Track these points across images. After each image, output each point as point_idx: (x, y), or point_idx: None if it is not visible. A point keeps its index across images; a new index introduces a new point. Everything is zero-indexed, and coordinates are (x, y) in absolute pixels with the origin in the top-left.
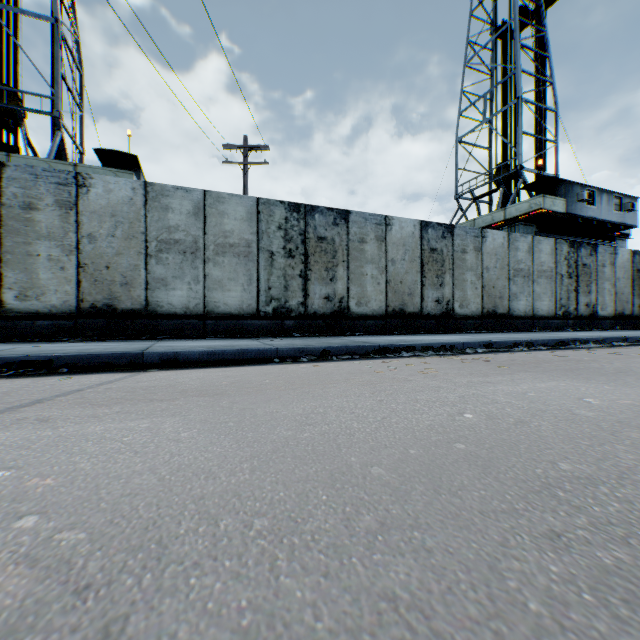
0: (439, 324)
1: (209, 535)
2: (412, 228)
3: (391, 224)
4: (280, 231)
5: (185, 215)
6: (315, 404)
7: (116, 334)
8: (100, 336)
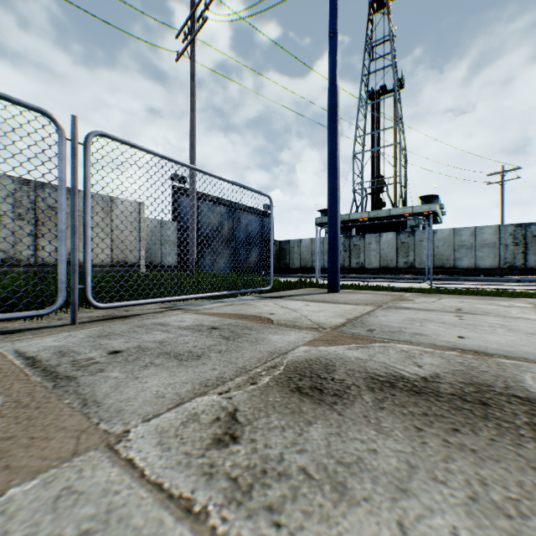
0: None
1: None
2: None
3: None
4: (509, 236)
5: (467, 236)
6: None
7: (443, 275)
8: (439, 275)
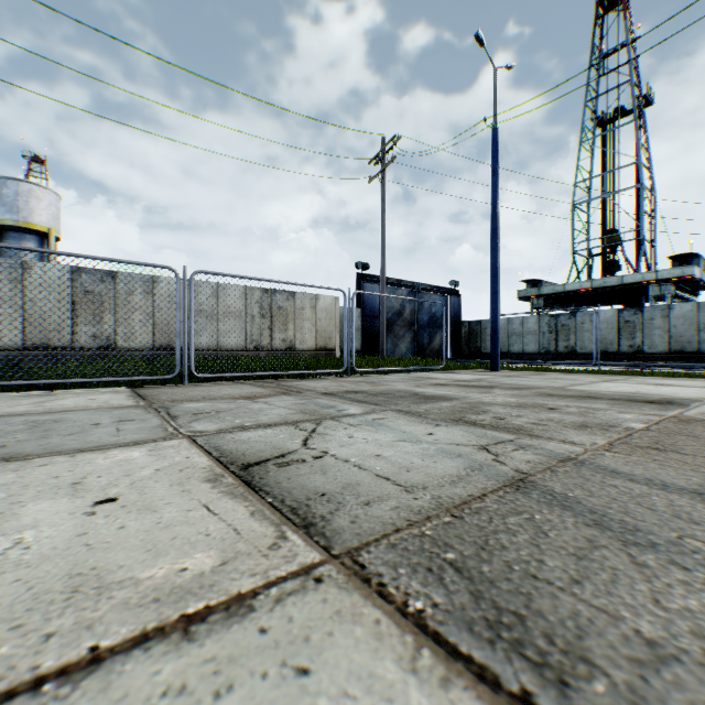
0: None
1: None
2: None
3: None
4: None
5: None
6: None
7: (682, 361)
8: (676, 362)
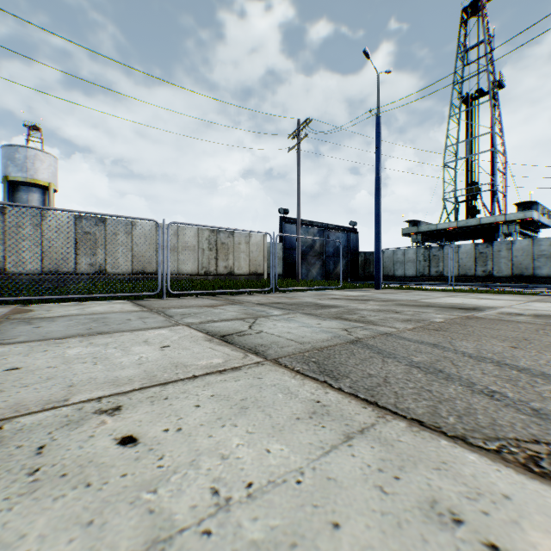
0: None
1: None
2: None
3: None
4: None
5: (546, 246)
6: None
7: (521, 282)
8: (517, 283)
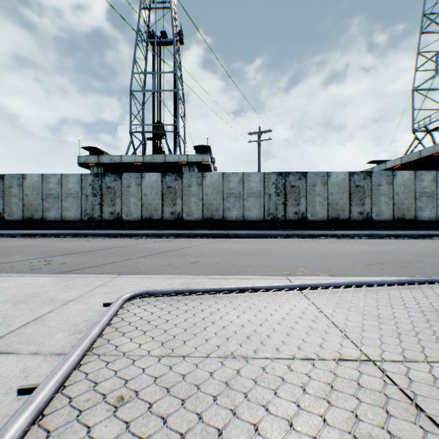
0: (361, 225)
1: (254, 249)
2: (343, 176)
3: (330, 175)
4: (273, 185)
5: (236, 183)
6: (273, 244)
7: (213, 228)
8: (209, 228)
